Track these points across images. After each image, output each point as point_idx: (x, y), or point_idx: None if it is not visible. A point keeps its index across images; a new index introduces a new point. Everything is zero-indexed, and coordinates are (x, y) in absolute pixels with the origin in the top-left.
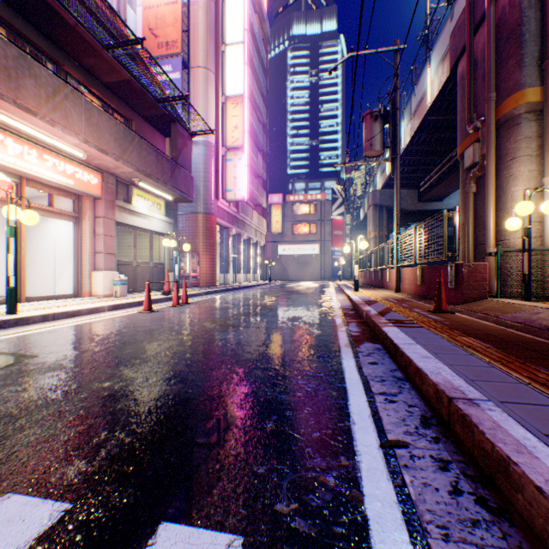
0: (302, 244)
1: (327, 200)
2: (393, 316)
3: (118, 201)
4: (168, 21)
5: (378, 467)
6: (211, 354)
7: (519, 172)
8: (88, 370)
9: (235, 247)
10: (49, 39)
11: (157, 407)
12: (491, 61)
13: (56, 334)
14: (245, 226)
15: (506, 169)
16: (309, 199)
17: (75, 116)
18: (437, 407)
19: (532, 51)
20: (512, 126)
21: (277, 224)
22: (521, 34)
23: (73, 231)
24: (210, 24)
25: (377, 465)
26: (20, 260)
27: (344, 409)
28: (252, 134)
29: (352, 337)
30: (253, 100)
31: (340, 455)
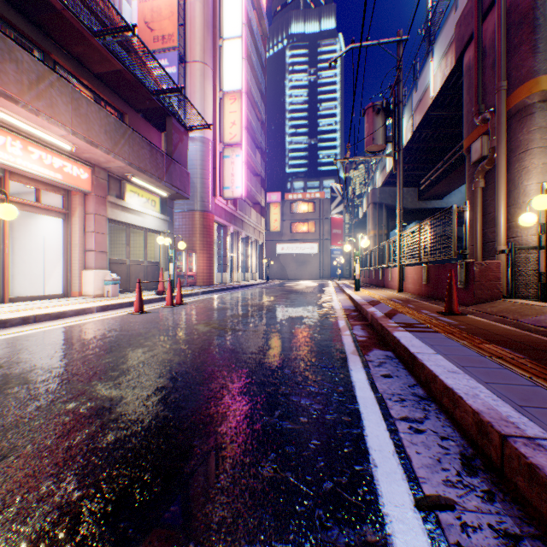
0: (301, 242)
1: (326, 198)
2: (401, 318)
3: (110, 196)
4: (164, 15)
5: (420, 546)
6: (201, 364)
7: (532, 165)
8: (55, 385)
9: (233, 246)
10: (35, 25)
11: (125, 441)
12: (501, 48)
13: (32, 340)
14: (243, 224)
15: (518, 162)
16: (307, 197)
17: (61, 105)
18: (481, 442)
19: (546, 36)
20: (525, 116)
21: (276, 222)
22: (534, 18)
23: (63, 228)
24: (207, 18)
25: (417, 542)
26: (3, 258)
27: (360, 443)
28: (250, 131)
29: (358, 343)
30: (251, 97)
31: (363, 524)
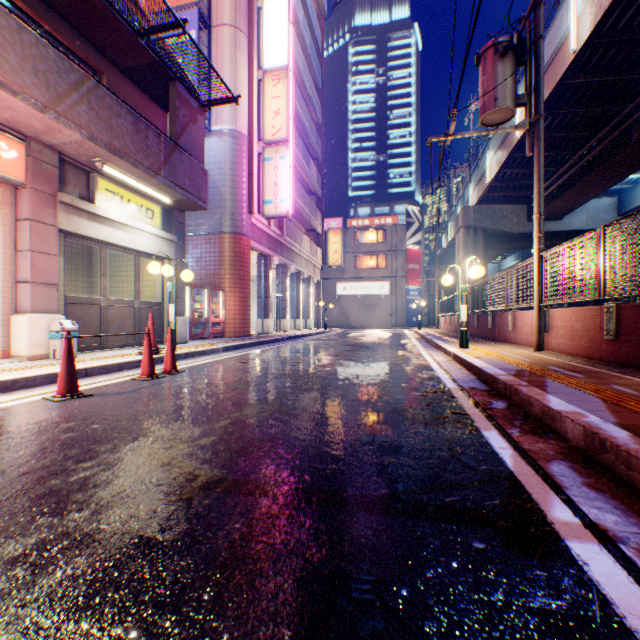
0: (367, 281)
1: (399, 225)
2: None
3: (63, 194)
4: None
5: None
6: None
7: None
8: None
9: (279, 283)
10: None
11: None
12: None
13: None
14: (293, 255)
15: None
16: (376, 224)
17: None
18: None
19: None
20: None
21: (335, 254)
22: None
23: None
24: None
25: None
26: None
27: None
28: (303, 135)
29: None
30: (304, 91)
31: None
